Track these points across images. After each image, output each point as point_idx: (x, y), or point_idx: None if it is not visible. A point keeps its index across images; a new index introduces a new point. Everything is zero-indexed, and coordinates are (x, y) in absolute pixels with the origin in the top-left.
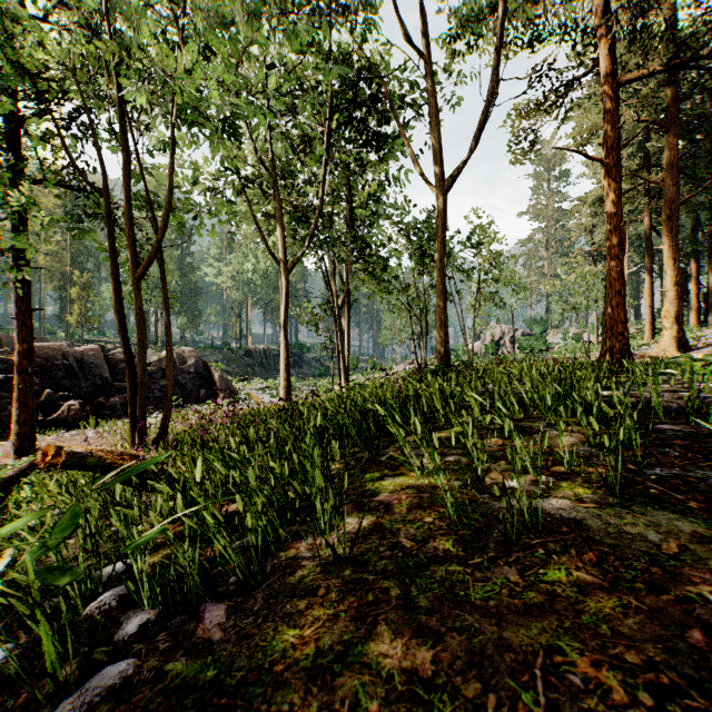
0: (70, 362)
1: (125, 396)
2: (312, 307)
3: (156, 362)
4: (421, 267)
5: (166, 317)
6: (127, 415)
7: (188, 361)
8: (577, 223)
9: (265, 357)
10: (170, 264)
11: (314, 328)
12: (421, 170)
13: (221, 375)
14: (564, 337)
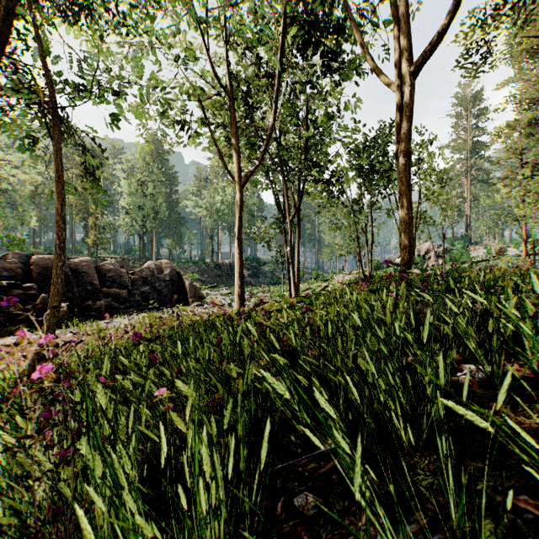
0: (66, 271)
1: (109, 300)
2: (265, 226)
3: (138, 271)
4: (364, 184)
5: (59, 201)
6: (110, 316)
7: (164, 271)
8: (504, 147)
9: (230, 269)
10: (160, 198)
11: (267, 244)
12: (376, 68)
13: (191, 283)
14: (488, 251)
